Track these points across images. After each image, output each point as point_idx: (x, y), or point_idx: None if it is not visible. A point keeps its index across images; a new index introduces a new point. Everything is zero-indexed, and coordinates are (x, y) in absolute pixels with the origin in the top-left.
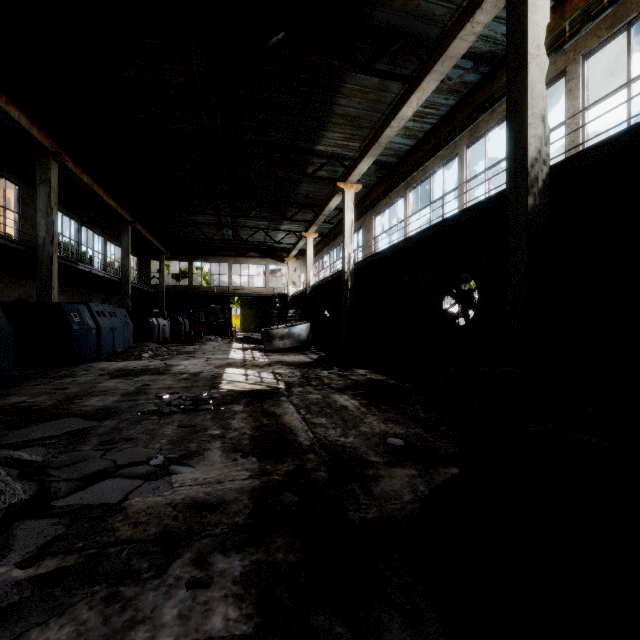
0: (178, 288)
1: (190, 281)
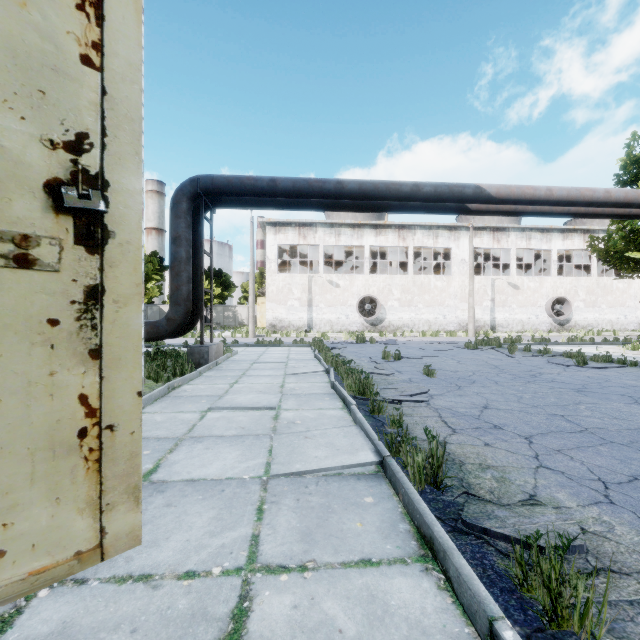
0: None
1: None
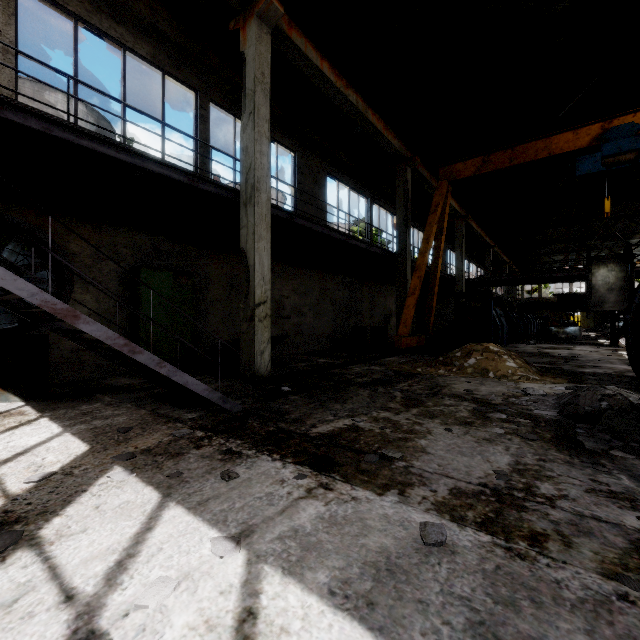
0: (530, 299)
1: (539, 294)
